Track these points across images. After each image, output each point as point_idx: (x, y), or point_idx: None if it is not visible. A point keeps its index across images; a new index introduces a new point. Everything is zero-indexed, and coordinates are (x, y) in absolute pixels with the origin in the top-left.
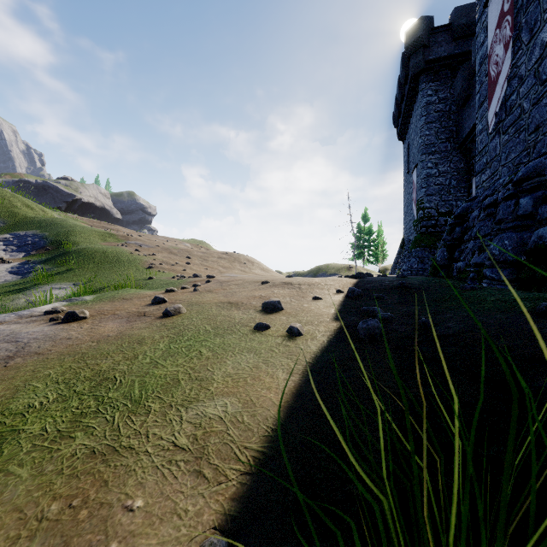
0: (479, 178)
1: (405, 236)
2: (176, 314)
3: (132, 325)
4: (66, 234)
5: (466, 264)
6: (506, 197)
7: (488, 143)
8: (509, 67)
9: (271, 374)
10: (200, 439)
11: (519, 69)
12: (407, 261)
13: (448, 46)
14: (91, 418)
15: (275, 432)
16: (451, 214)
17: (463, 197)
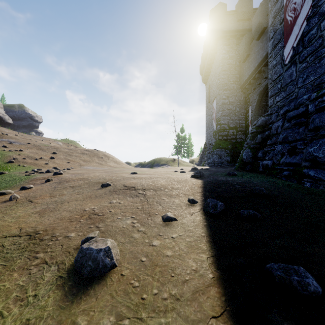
0: (273, 99)
1: (207, 141)
2: None
3: None
4: None
5: (273, 162)
6: (323, 107)
7: (283, 72)
8: (310, 7)
9: None
10: None
11: (320, 8)
12: (211, 157)
13: (235, 24)
14: None
15: None
16: (236, 128)
17: (243, 118)
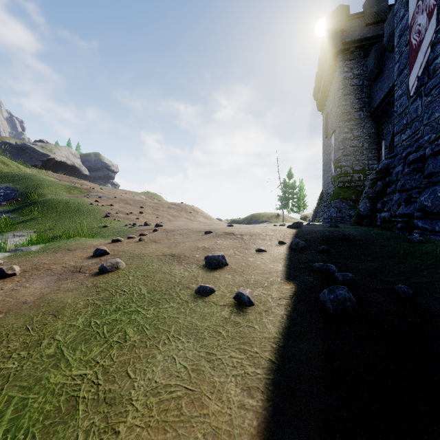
0: (399, 137)
1: (324, 190)
2: (113, 269)
3: (60, 285)
4: (35, 187)
5: (390, 214)
6: (436, 151)
7: (408, 105)
8: (434, 33)
9: (218, 390)
10: None
11: None
12: (327, 210)
13: (361, 30)
14: None
15: None
16: (364, 171)
17: (374, 157)
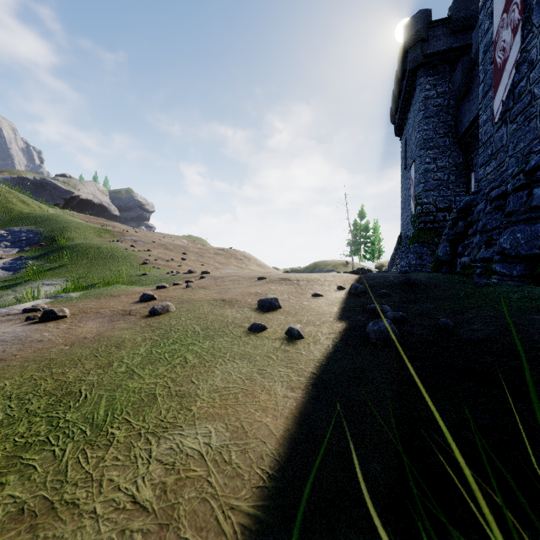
0: (484, 170)
1: (402, 232)
2: (164, 312)
3: (114, 325)
4: (61, 230)
5: (471, 259)
6: (517, 187)
7: (493, 133)
8: (518, 51)
9: (267, 389)
10: (170, 491)
11: (529, 54)
12: (405, 257)
13: (446, 40)
14: (34, 452)
15: (273, 481)
16: (450, 209)
17: (462, 193)
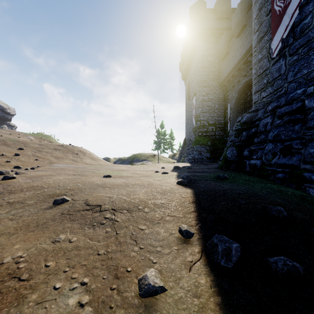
0: (259, 95)
1: (186, 137)
2: None
3: None
4: None
5: (262, 162)
6: None
7: (269, 66)
8: None
9: None
10: None
11: None
12: (191, 153)
13: (214, 22)
14: None
15: None
16: (215, 125)
17: (222, 115)
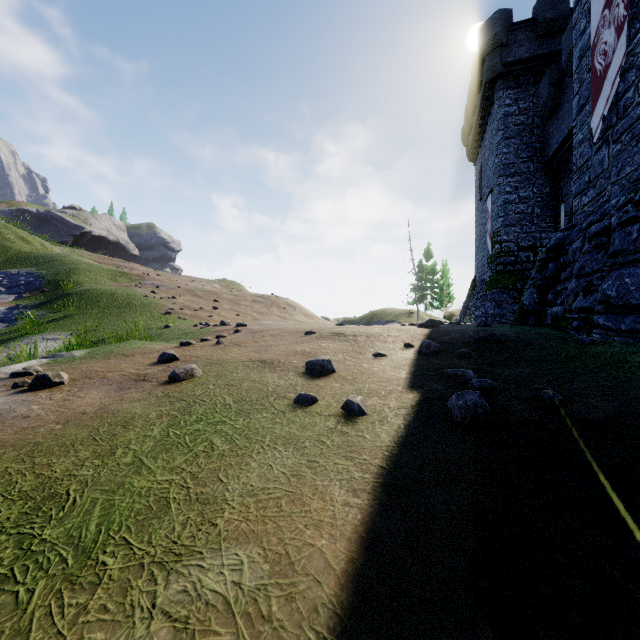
0: (579, 201)
1: (477, 275)
2: (187, 377)
3: (123, 395)
4: (67, 273)
5: (565, 309)
6: (624, 221)
7: (591, 156)
8: (624, 55)
9: (321, 492)
10: None
11: (637, 57)
12: (480, 305)
13: (530, 45)
14: None
15: None
16: (534, 248)
17: (549, 228)
